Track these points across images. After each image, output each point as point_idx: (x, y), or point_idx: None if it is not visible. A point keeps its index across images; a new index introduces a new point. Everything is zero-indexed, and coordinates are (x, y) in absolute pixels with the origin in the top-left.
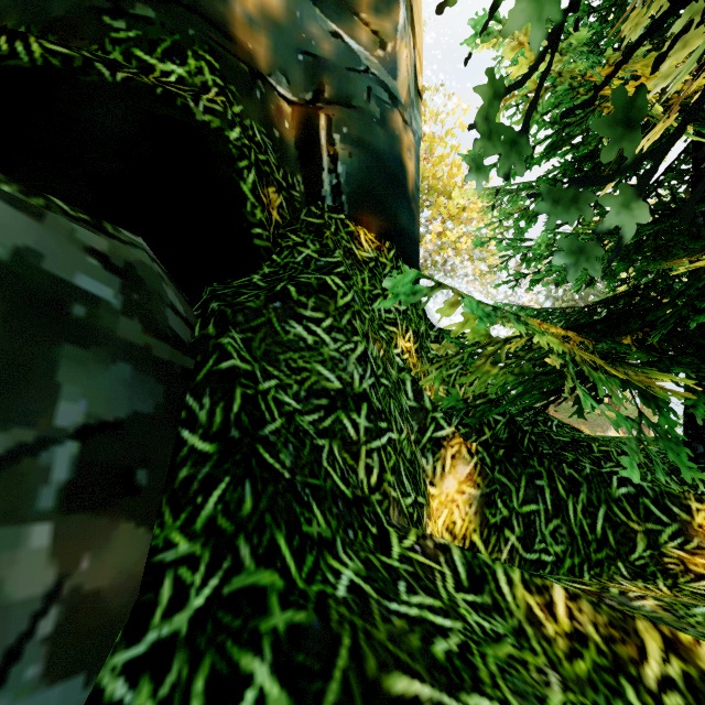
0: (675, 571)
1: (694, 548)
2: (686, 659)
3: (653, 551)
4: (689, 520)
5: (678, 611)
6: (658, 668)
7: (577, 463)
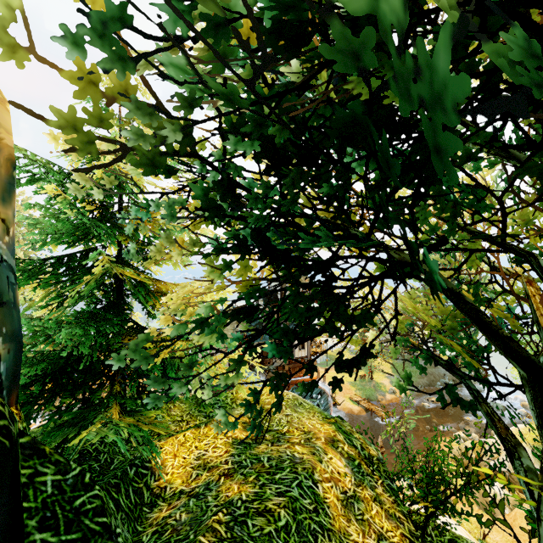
0: (159, 492)
1: (158, 476)
2: (222, 522)
3: (150, 490)
4: (152, 465)
5: (190, 510)
6: (223, 531)
7: (92, 467)
